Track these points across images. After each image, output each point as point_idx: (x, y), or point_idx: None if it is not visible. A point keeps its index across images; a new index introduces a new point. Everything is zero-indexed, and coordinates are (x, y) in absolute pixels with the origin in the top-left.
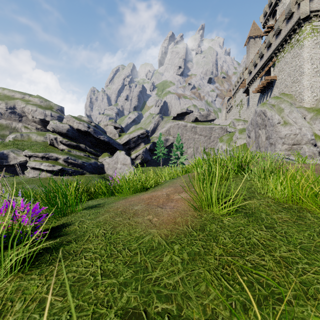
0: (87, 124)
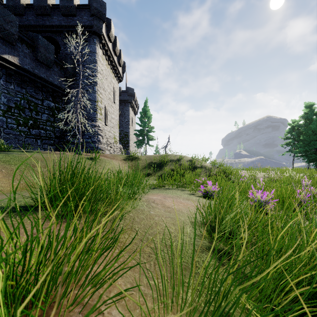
0: None
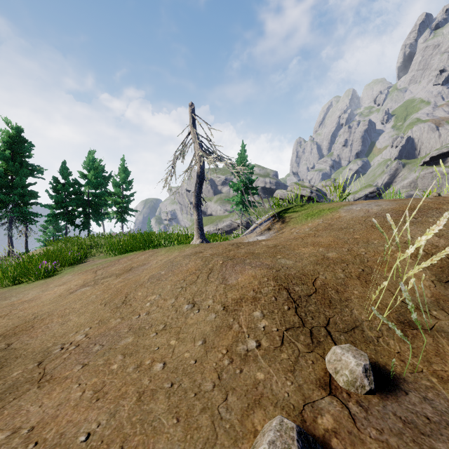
0: (310, 190)
